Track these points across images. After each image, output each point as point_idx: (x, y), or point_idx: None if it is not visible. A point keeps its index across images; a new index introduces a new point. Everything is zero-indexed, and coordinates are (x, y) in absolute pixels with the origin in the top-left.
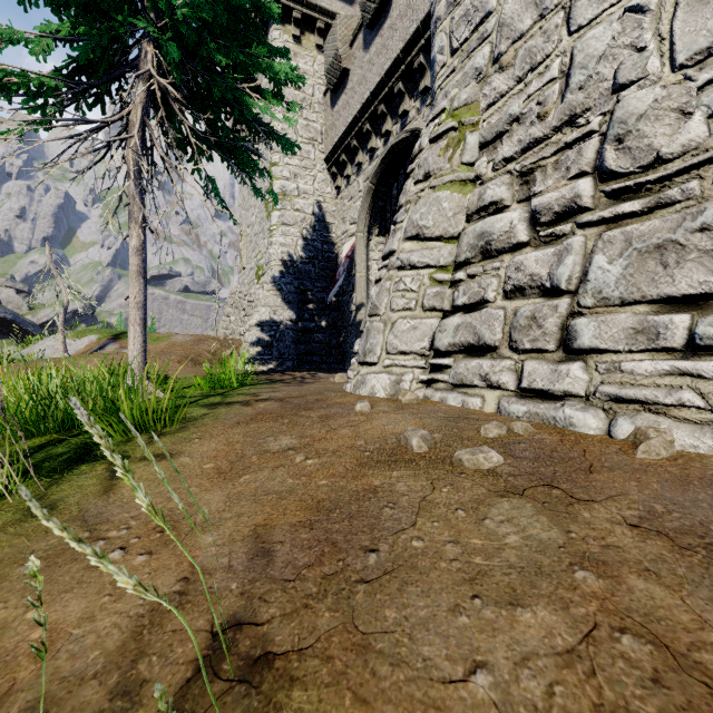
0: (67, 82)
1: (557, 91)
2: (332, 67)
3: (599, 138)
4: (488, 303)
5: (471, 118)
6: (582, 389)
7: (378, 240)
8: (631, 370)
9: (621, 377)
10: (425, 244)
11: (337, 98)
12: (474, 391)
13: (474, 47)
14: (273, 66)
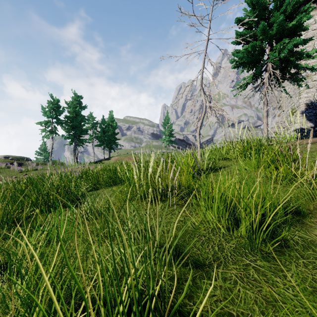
0: (252, 80)
1: None
2: None
3: None
4: None
5: None
6: None
7: None
8: None
9: None
10: None
11: None
12: None
13: None
14: (308, 53)
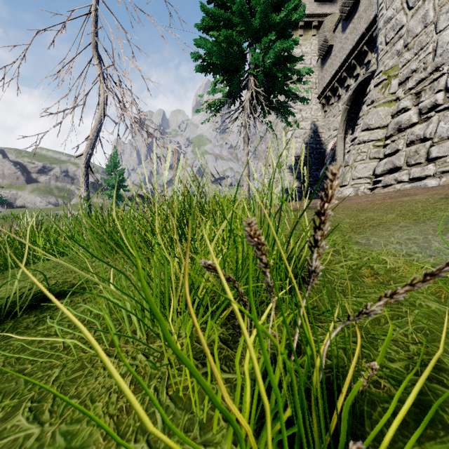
0: (227, 99)
1: (431, 58)
2: (322, 46)
3: (447, 75)
4: (399, 151)
5: (394, 73)
6: (432, 173)
7: (351, 137)
8: (448, 161)
9: (445, 164)
10: (370, 131)
11: (325, 62)
12: (391, 186)
13: (396, 41)
14: (300, 71)
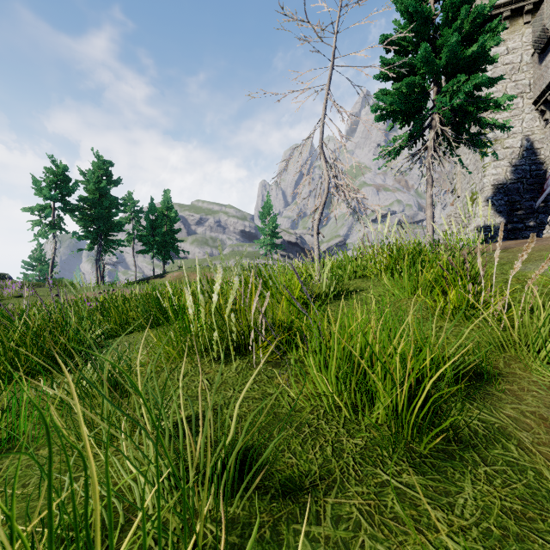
0: (408, 143)
1: None
2: (539, 38)
3: None
4: None
5: None
6: None
7: None
8: None
9: None
10: None
11: (544, 56)
12: None
13: None
14: (497, 101)
